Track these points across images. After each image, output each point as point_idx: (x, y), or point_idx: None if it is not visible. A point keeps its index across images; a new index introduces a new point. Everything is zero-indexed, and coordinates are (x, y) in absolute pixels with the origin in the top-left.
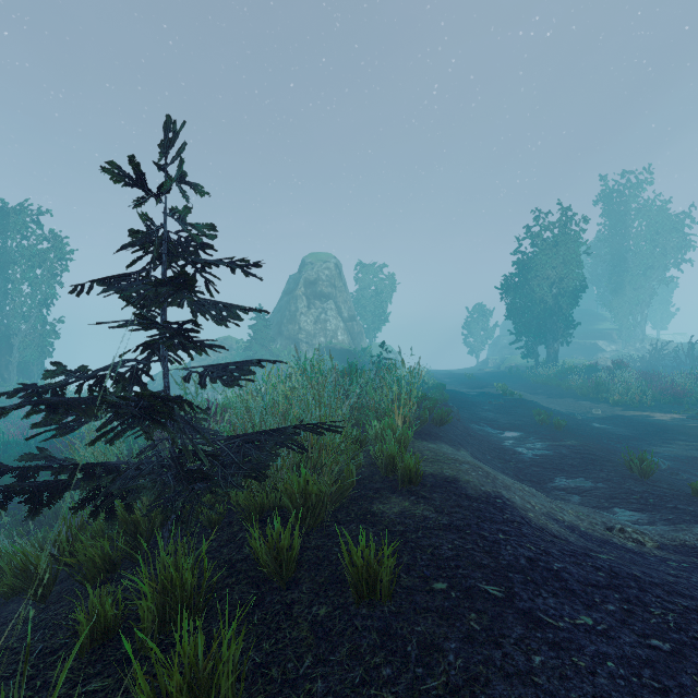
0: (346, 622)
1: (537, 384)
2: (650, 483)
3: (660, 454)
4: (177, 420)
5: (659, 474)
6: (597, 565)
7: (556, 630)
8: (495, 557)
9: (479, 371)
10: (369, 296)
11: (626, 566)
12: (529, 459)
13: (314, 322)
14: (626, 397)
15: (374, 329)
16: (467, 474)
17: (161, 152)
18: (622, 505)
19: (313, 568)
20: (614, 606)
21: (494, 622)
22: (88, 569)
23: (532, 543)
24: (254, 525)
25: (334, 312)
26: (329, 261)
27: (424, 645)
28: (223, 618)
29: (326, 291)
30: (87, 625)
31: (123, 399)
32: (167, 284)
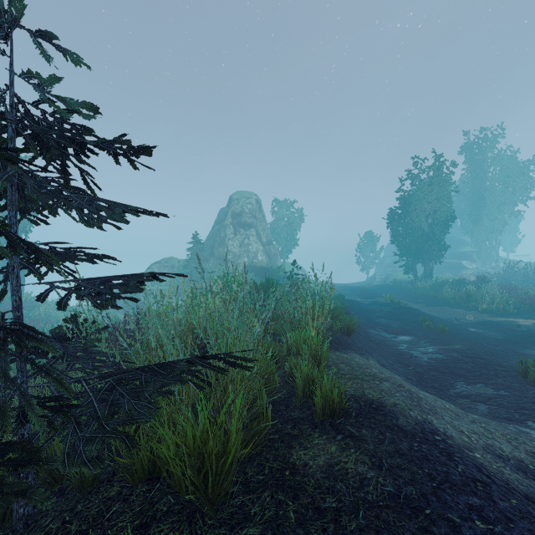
0: None
1: (417, 295)
2: None
3: None
4: None
5: None
6: None
7: None
8: None
9: (369, 284)
10: (282, 225)
11: None
12: (426, 363)
13: (239, 245)
14: (492, 306)
15: (287, 252)
16: (391, 397)
17: None
18: (534, 417)
19: None
20: None
21: None
22: None
23: None
24: None
25: (255, 238)
26: (251, 197)
27: None
28: None
29: (249, 221)
30: None
31: None
32: None
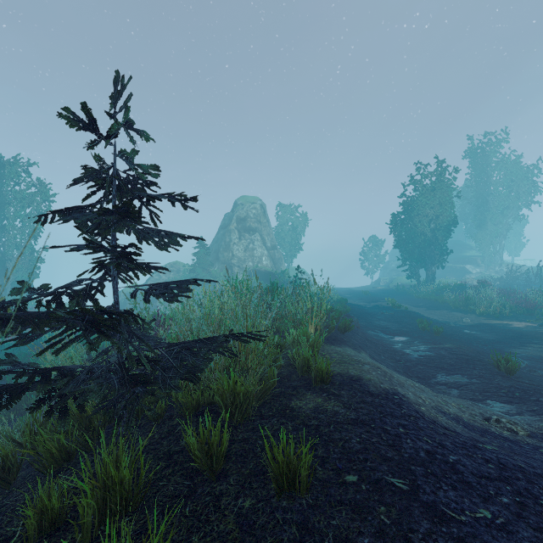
0: (268, 514)
1: (418, 299)
2: (514, 379)
3: (519, 354)
4: (121, 331)
5: (520, 372)
6: (486, 457)
7: (460, 525)
8: (398, 450)
9: (373, 288)
10: (287, 230)
11: (510, 457)
12: (415, 359)
13: (244, 250)
14: (489, 309)
15: (291, 256)
16: (368, 374)
17: (112, 102)
18: (493, 398)
19: (240, 460)
20: (508, 499)
21: (402, 515)
22: (46, 460)
23: (428, 436)
24: (188, 423)
25: (259, 242)
26: (256, 202)
27: (340, 539)
28: (158, 510)
29: (253, 226)
30: (34, 518)
31: (69, 314)
32: (112, 212)
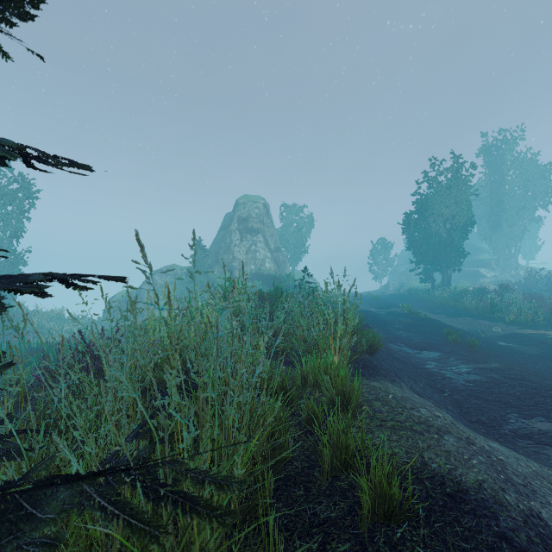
0: None
1: (435, 304)
2: None
3: None
4: None
5: None
6: None
7: None
8: None
9: (382, 293)
10: (291, 231)
11: None
12: (463, 387)
13: (246, 252)
14: (520, 317)
15: (296, 259)
16: (468, 469)
17: None
18: None
19: None
20: None
21: None
22: None
23: None
24: None
25: (262, 244)
26: (259, 201)
27: None
28: None
29: (256, 227)
30: None
31: None
32: None
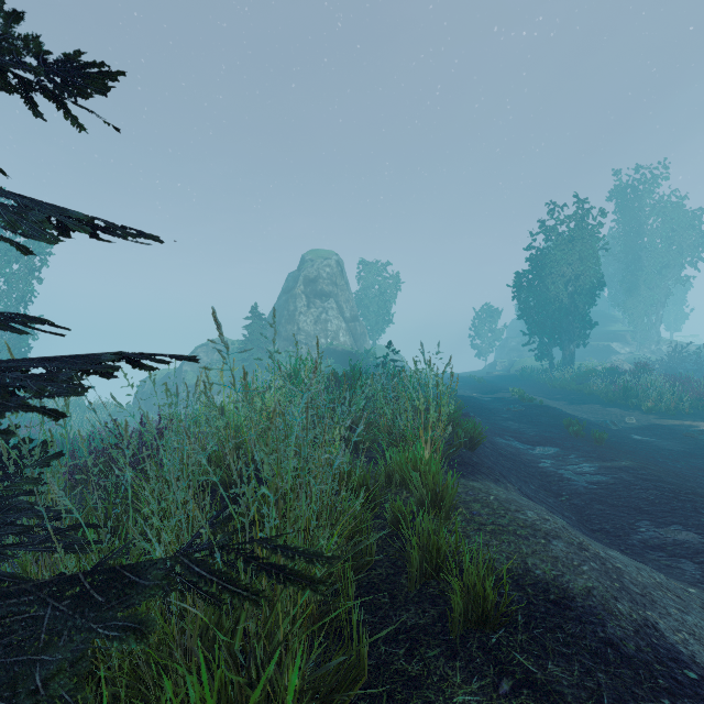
0: None
1: (554, 388)
2: None
3: None
4: None
5: None
6: None
7: None
8: None
9: (487, 374)
10: (372, 295)
11: None
12: (585, 489)
13: (314, 322)
14: (661, 404)
15: (378, 331)
16: (577, 575)
17: None
18: None
19: None
20: None
21: None
22: None
23: None
24: None
25: (335, 312)
26: (331, 258)
27: None
28: None
29: (327, 290)
30: None
31: None
32: None
